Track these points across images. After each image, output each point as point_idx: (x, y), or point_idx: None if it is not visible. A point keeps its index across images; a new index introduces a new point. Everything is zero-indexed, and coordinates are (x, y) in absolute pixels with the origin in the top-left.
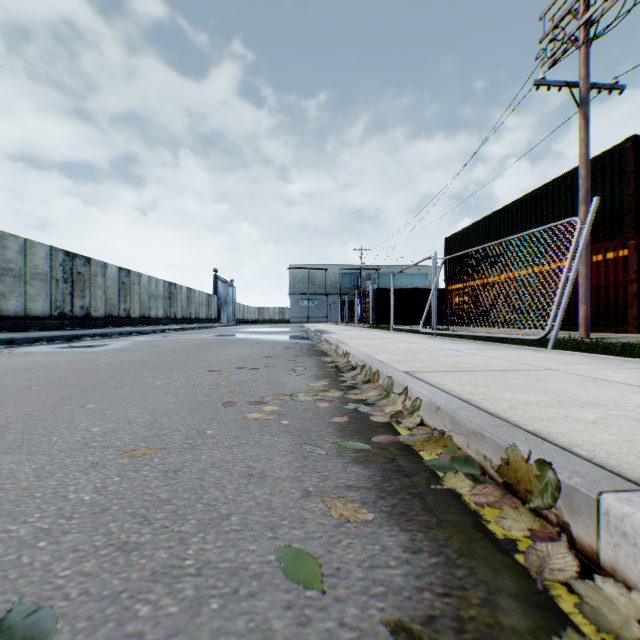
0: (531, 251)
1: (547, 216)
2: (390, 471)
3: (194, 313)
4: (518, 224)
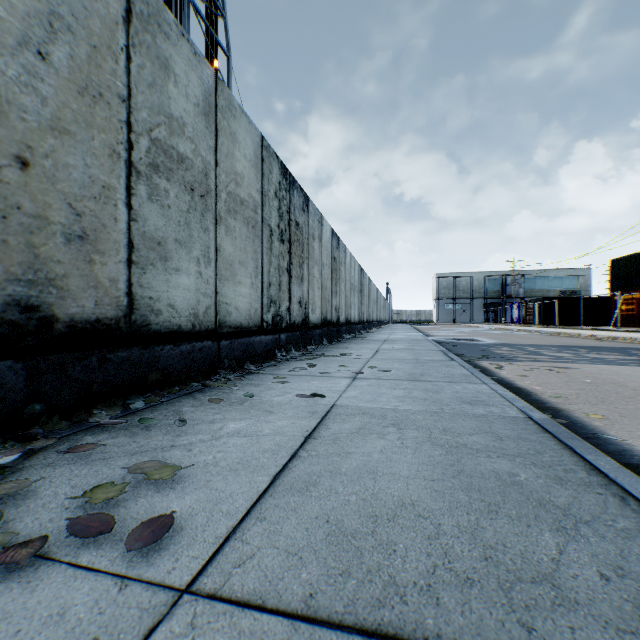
0: None
1: None
2: (633, 343)
3: (386, 317)
4: None
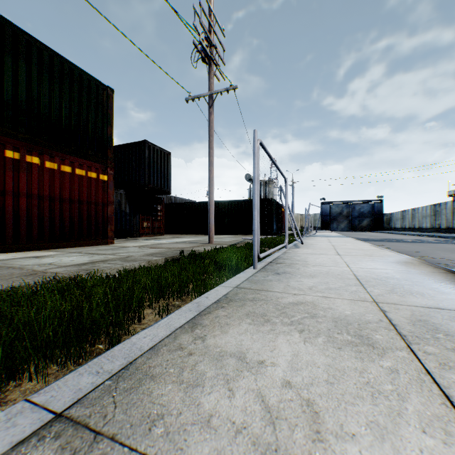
0: None
1: (2, 70)
2: None
3: None
4: None
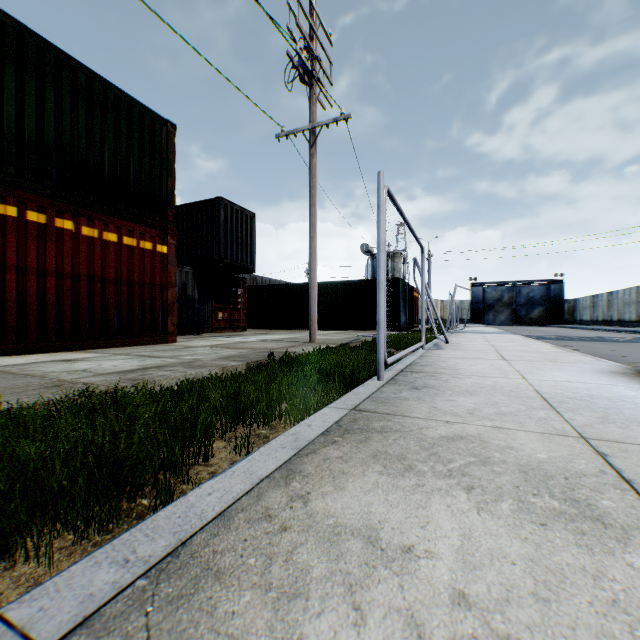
0: None
1: (23, 100)
2: None
3: None
4: None
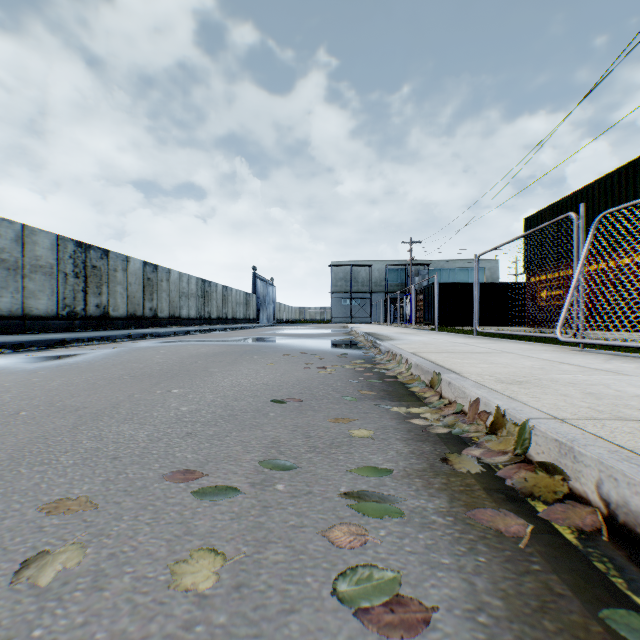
0: None
1: None
2: None
3: (231, 313)
4: None
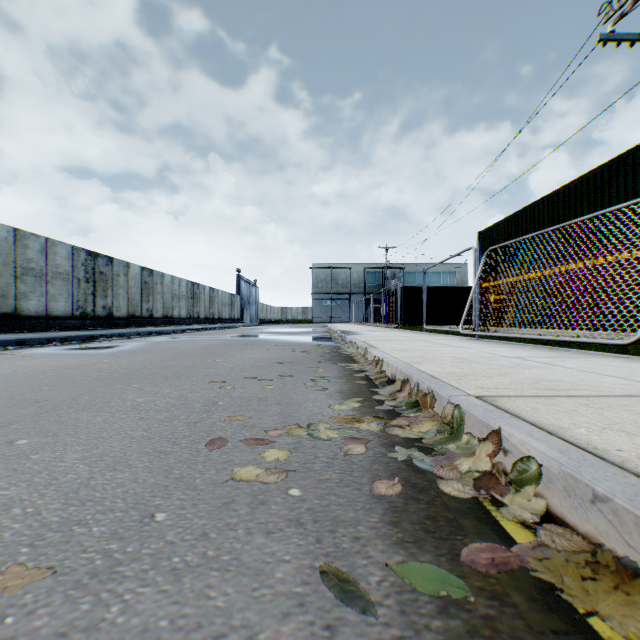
0: (581, 242)
1: (602, 202)
2: None
3: (217, 313)
4: (565, 213)
